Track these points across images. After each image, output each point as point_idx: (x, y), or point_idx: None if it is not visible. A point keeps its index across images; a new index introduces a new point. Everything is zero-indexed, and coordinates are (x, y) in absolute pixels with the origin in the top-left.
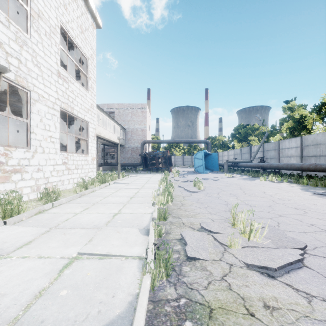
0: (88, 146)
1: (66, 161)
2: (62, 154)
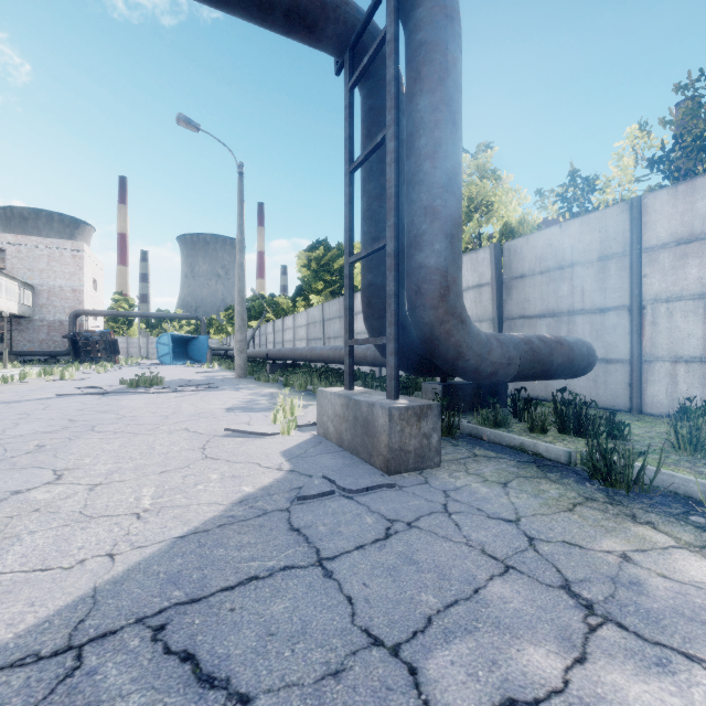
0: None
1: None
2: None
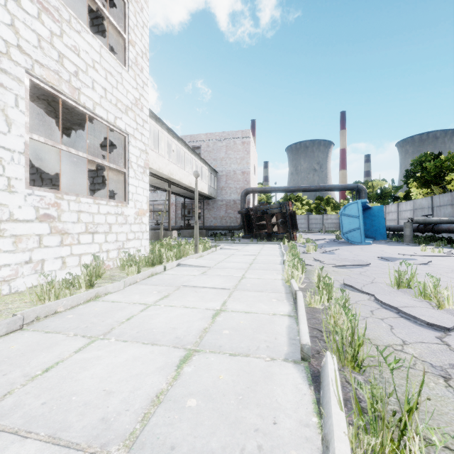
0: (127, 186)
1: (53, 212)
2: (38, 195)
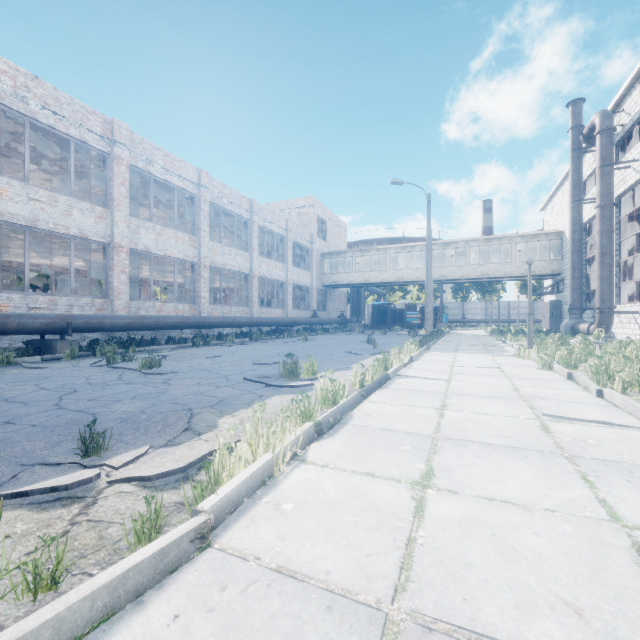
0: None
1: None
2: None
